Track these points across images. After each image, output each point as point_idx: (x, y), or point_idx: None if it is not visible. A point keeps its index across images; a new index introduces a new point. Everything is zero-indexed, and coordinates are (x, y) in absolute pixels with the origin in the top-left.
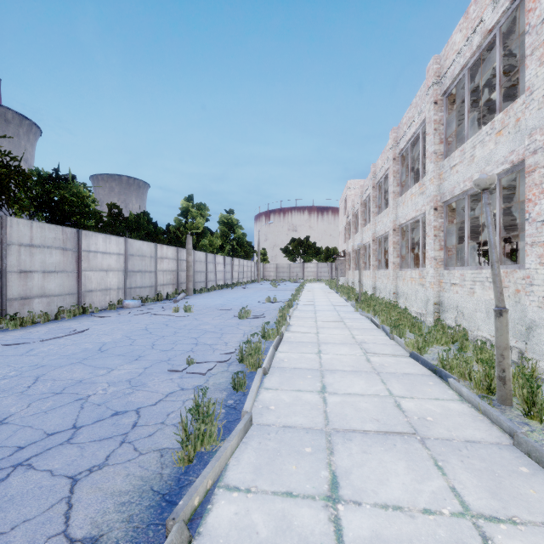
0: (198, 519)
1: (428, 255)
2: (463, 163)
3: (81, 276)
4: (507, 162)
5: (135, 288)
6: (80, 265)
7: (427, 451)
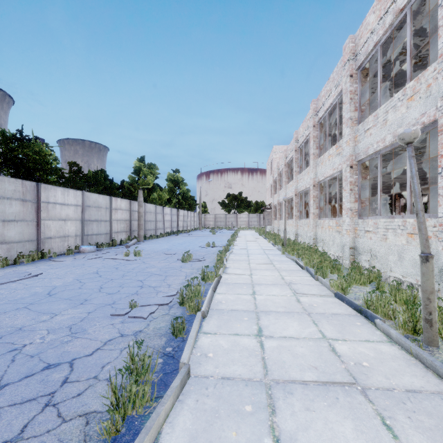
0: None
1: (345, 206)
2: (376, 127)
3: (40, 225)
4: (418, 124)
5: (92, 235)
6: (39, 215)
7: (372, 406)
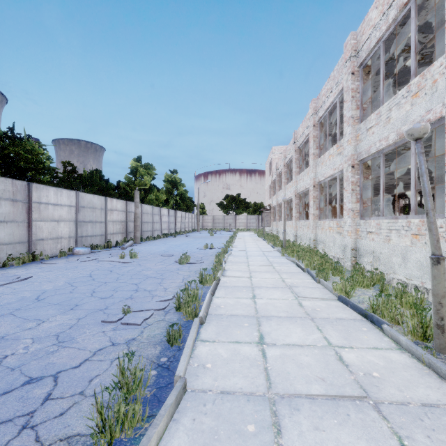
0: None
1: (346, 207)
2: (379, 125)
3: (31, 226)
4: (423, 121)
5: (86, 237)
6: (30, 216)
7: (387, 423)
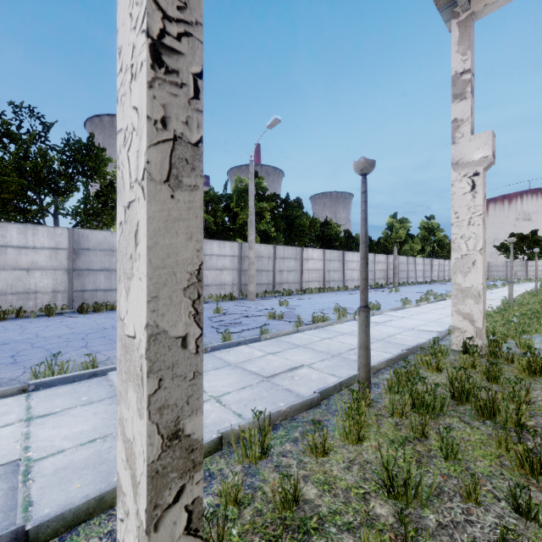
0: (406, 309)
1: None
2: None
3: (344, 273)
4: None
5: None
6: (344, 268)
7: None
